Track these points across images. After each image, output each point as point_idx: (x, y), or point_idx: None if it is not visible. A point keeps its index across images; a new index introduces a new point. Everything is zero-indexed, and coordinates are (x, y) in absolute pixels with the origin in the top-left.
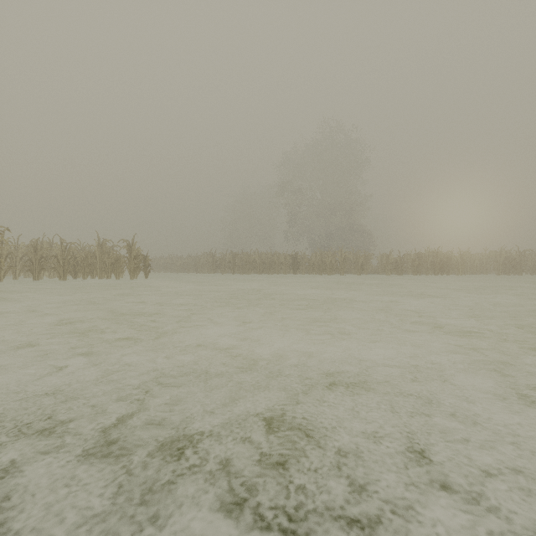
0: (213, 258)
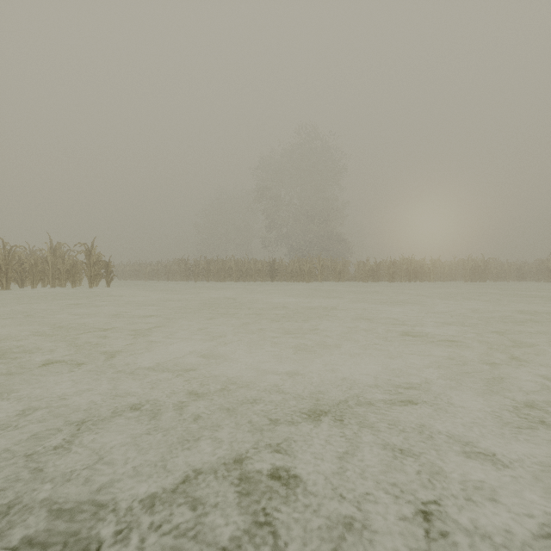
0: (186, 264)
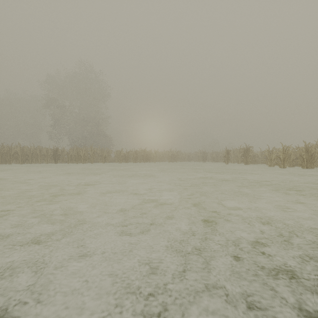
0: None
